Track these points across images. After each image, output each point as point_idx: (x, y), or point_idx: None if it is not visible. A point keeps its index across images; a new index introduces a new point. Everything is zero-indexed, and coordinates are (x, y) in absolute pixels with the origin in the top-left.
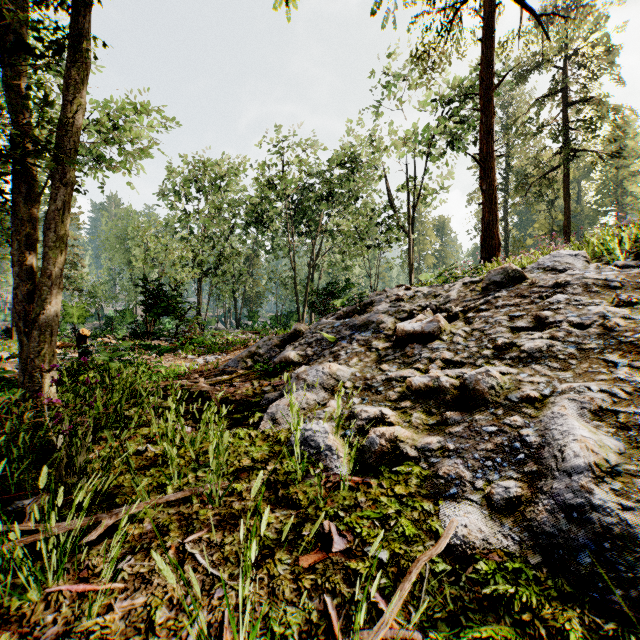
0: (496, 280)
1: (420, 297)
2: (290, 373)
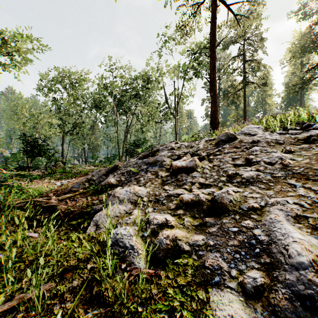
0: (222, 139)
1: (183, 147)
2: (111, 191)
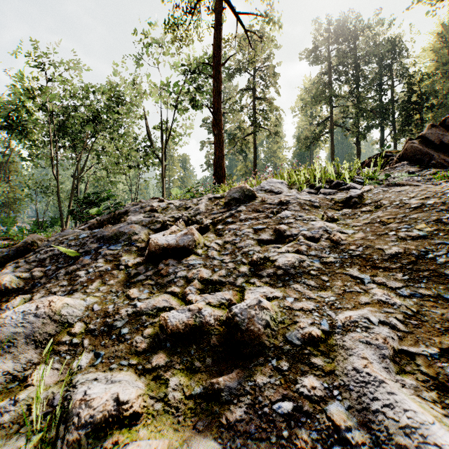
0: (236, 197)
1: (173, 209)
2: None
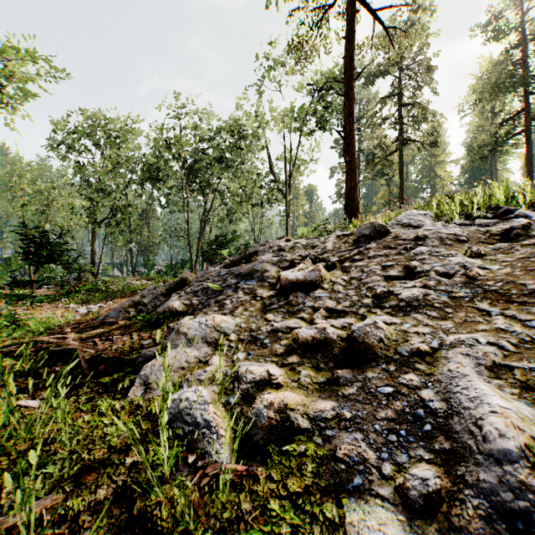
0: (365, 233)
1: (300, 248)
2: (173, 324)
